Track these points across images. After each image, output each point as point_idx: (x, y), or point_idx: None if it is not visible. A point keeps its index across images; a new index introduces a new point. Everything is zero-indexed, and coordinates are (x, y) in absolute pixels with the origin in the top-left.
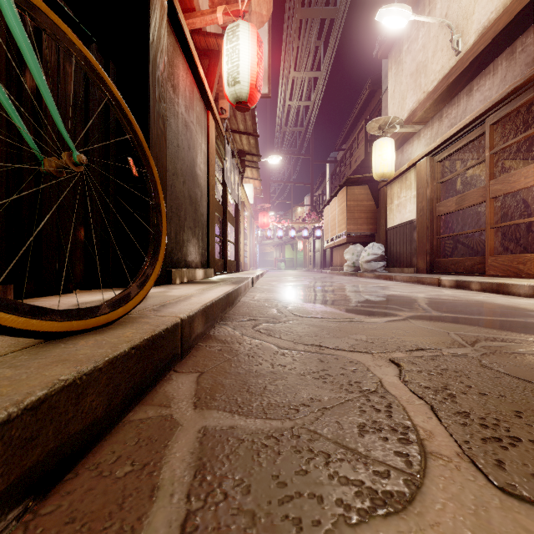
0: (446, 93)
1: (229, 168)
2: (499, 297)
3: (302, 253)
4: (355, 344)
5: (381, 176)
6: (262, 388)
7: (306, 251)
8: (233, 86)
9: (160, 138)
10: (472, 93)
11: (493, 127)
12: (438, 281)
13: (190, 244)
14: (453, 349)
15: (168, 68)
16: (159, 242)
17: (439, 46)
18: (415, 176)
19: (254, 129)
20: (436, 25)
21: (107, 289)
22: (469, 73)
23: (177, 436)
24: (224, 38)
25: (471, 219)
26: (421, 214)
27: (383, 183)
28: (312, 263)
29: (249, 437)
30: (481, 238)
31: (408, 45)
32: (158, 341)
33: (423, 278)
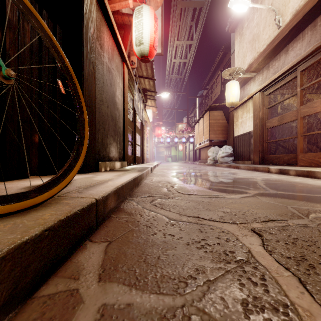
0: (272, 52)
1: (137, 99)
2: (309, 180)
3: (182, 152)
4: (223, 215)
5: (231, 104)
6: (156, 258)
7: (184, 151)
8: (139, 46)
9: (91, 76)
10: (288, 52)
11: (302, 72)
12: (268, 169)
13: (112, 146)
14: (295, 220)
15: (97, 32)
16: (82, 142)
17: (267, 23)
18: (252, 104)
19: (153, 75)
20: (265, 10)
21: (54, 175)
22: (286, 39)
23: (77, 318)
24: (133, 16)
25: (287, 131)
26: (256, 127)
27: (232, 109)
28: (188, 158)
29: (143, 319)
30: (293, 142)
31: (247, 23)
32: (73, 220)
33: (258, 167)
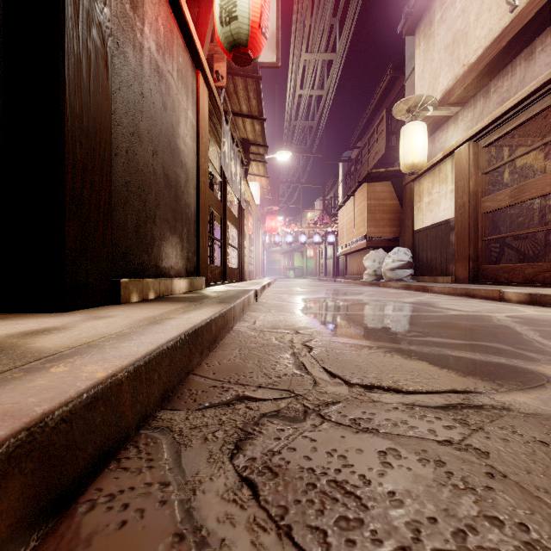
0: (495, 61)
1: (229, 154)
2: None
3: (312, 260)
4: None
5: (411, 167)
6: None
7: (317, 259)
8: (227, 24)
9: (94, 56)
10: (534, 56)
11: None
12: (499, 294)
13: (167, 244)
14: None
15: None
16: None
17: (485, 5)
18: (452, 167)
19: (260, 111)
20: None
21: None
22: (528, 32)
23: None
24: None
25: (522, 218)
26: (461, 211)
27: (409, 179)
28: (323, 271)
29: None
30: (533, 240)
31: (442, 13)
32: None
33: (474, 289)
